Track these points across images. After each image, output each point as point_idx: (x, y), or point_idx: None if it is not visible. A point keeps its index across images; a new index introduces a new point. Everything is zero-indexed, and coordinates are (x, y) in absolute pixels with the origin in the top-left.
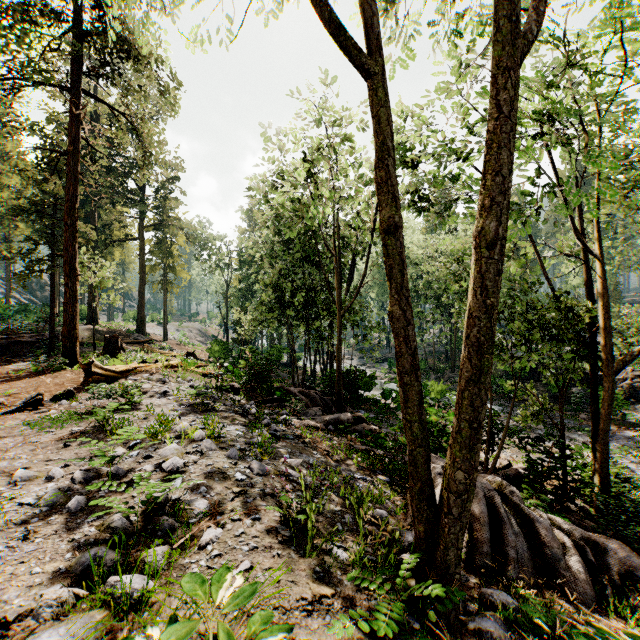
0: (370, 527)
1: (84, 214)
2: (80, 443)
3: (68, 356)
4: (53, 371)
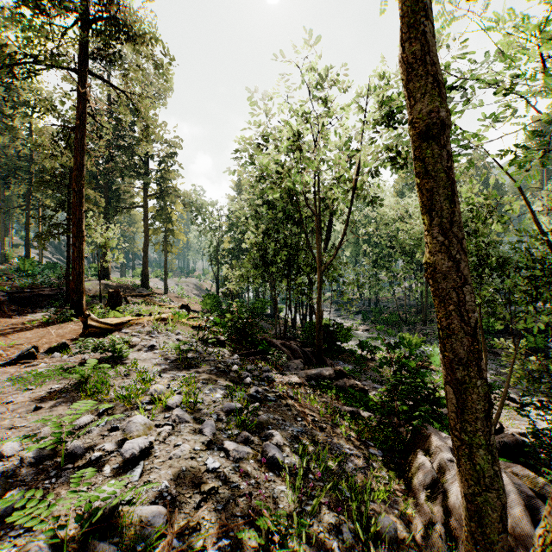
0: (375, 547)
1: (98, 186)
2: (53, 405)
3: (75, 308)
4: (61, 322)
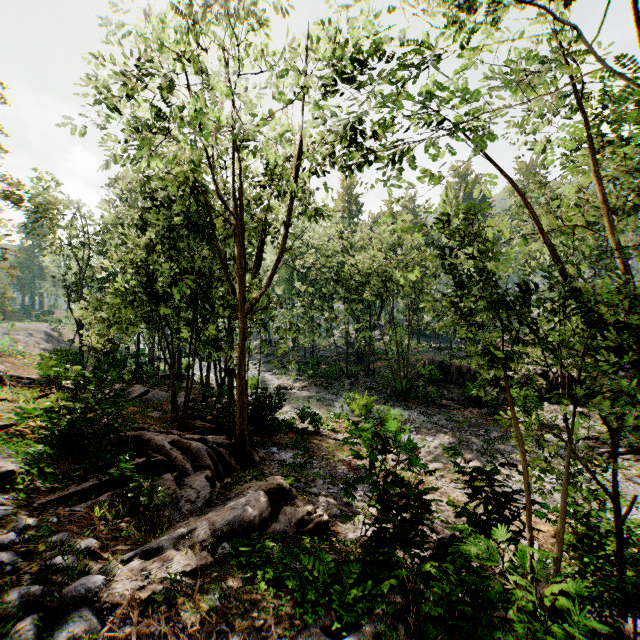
0: None
1: None
2: None
3: None
4: None
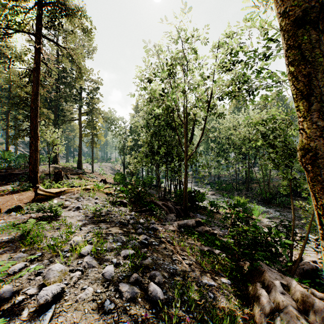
0: None
1: (51, 107)
2: (0, 253)
3: (33, 182)
4: (23, 191)
